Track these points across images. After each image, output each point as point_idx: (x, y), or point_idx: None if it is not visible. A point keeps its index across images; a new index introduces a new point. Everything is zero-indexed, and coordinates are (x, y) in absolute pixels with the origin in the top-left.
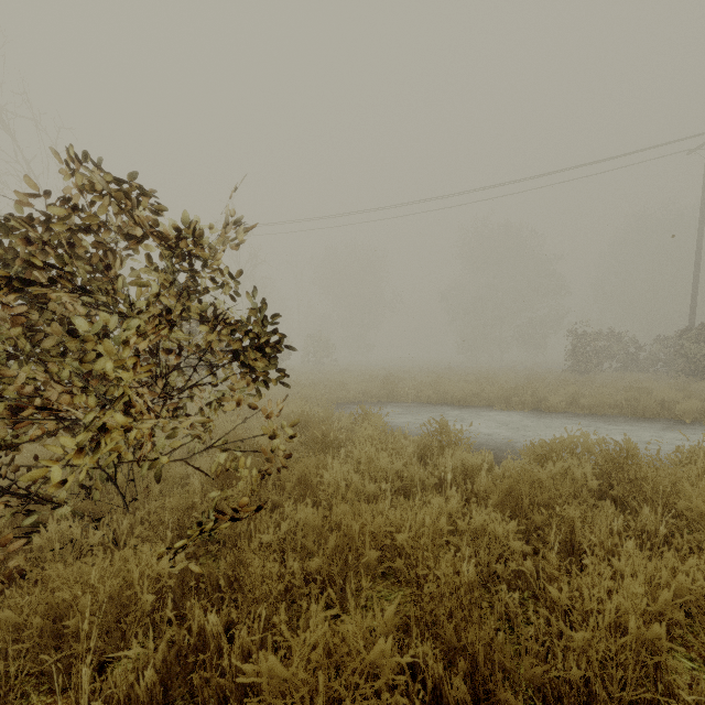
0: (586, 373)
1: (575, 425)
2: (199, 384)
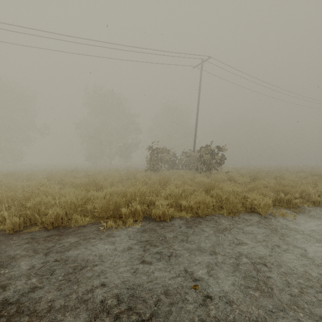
0: (157, 171)
1: (212, 258)
2: None
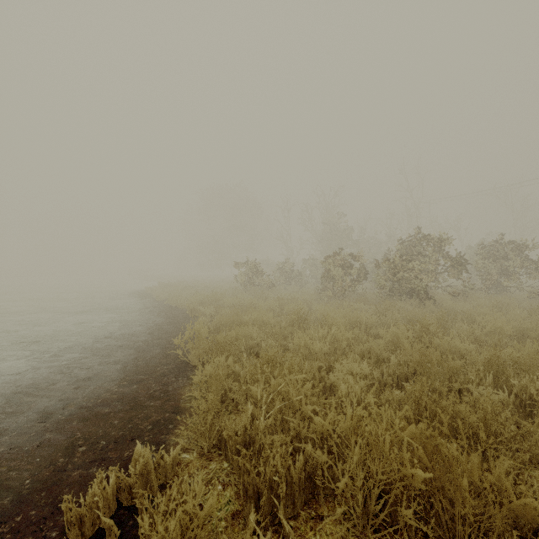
0: None
1: None
2: (526, 274)
